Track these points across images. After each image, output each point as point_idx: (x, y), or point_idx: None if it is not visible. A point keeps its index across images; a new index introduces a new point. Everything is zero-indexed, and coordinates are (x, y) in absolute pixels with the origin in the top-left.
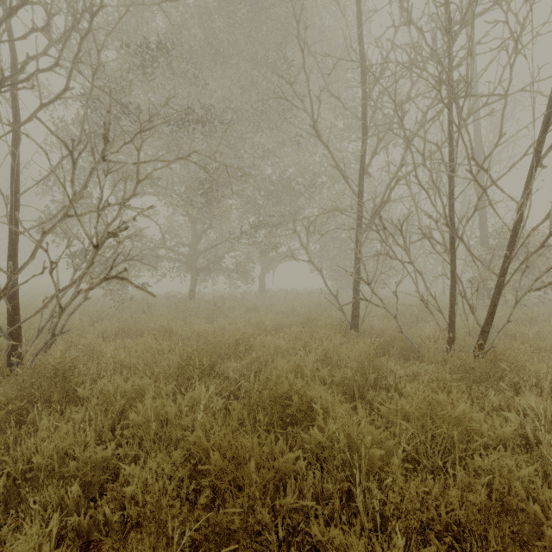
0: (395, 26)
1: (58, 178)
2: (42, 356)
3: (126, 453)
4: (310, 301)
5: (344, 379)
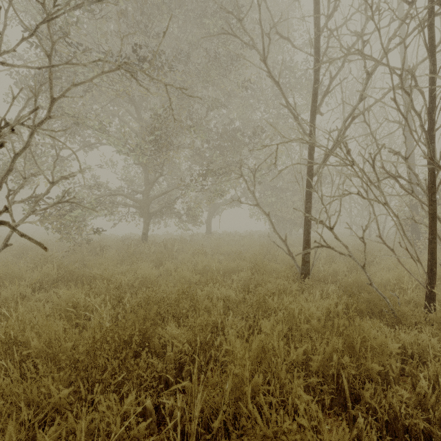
0: None
1: None
2: None
3: None
4: (252, 243)
5: (324, 363)
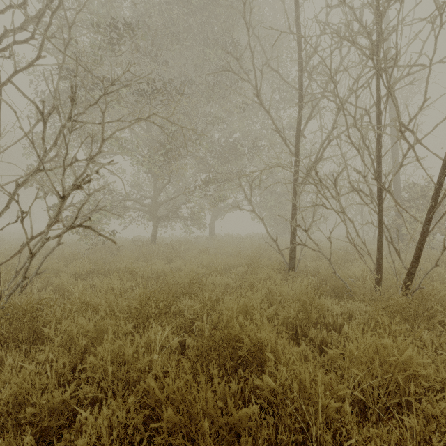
0: (328, 7)
1: (26, 134)
2: (19, 295)
3: (85, 393)
4: (252, 244)
5: (288, 318)
